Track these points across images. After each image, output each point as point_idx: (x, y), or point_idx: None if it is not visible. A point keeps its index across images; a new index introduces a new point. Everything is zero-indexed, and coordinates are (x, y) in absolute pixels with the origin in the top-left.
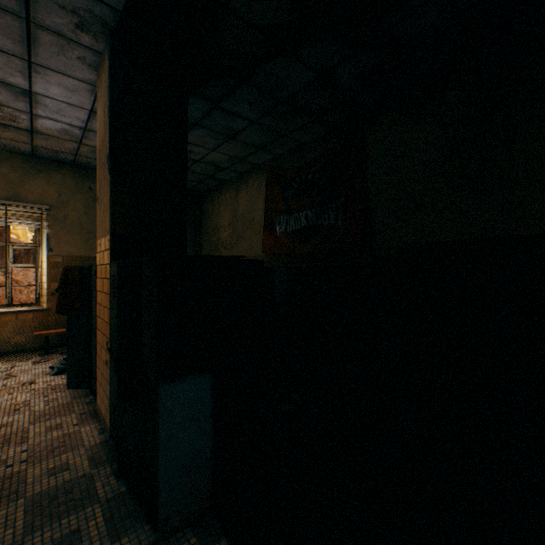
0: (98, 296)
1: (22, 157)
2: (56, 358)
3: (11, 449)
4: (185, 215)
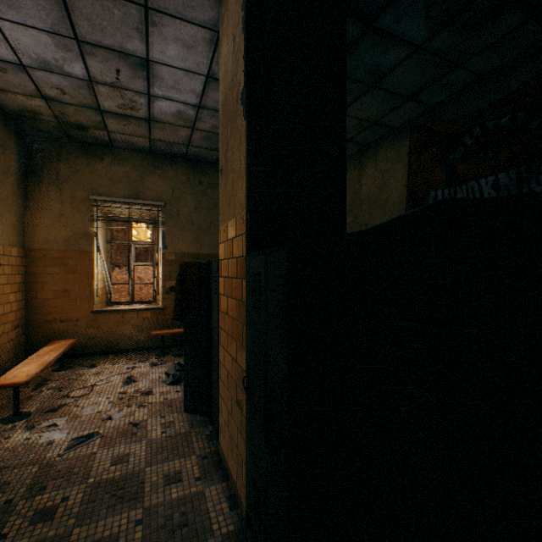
0: (221, 302)
1: (141, 155)
2: (170, 361)
3: (124, 511)
4: (343, 179)
